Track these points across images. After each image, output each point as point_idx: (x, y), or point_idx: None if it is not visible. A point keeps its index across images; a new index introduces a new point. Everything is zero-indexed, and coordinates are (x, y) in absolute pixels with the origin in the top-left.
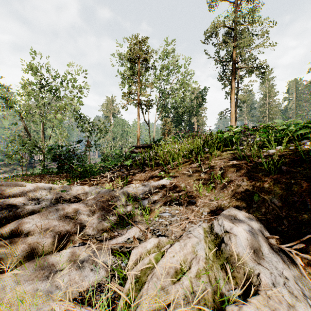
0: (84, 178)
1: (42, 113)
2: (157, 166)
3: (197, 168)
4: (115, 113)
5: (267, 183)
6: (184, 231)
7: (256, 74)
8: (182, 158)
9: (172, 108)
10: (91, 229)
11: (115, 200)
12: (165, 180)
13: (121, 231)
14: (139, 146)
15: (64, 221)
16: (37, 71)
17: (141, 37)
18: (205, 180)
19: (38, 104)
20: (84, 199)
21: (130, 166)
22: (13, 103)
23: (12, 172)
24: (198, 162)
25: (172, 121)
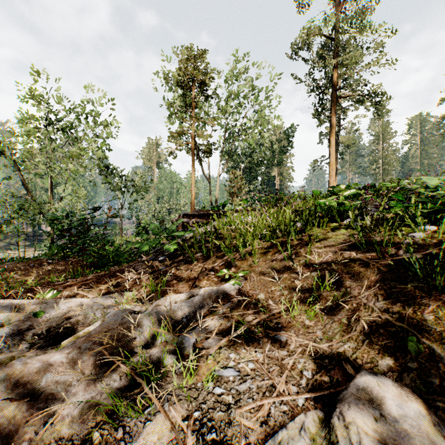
0: (104, 267)
1: (48, 163)
2: (217, 253)
3: (286, 262)
4: (161, 162)
5: (430, 312)
6: (267, 425)
7: (366, 106)
8: (260, 241)
9: (244, 155)
10: (67, 421)
11: (132, 338)
12: (231, 284)
13: (133, 422)
14: (193, 213)
15: (3, 411)
16: (41, 99)
17: (197, 48)
18: (301, 290)
19: (42, 149)
20: (78, 328)
21: (175, 252)
22: (4, 147)
23: (8, 249)
24: (287, 251)
25: (244, 174)
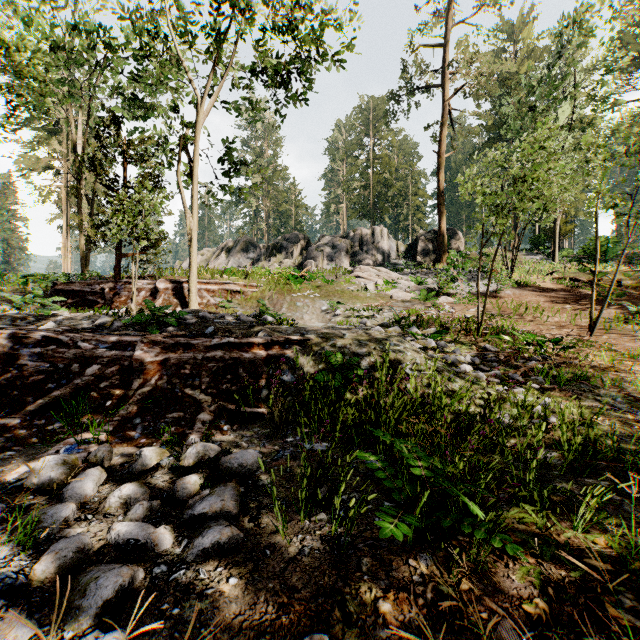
0: None
1: None
2: None
3: None
4: None
5: None
6: None
7: None
8: None
9: None
10: None
11: None
12: None
13: None
14: None
15: None
16: None
17: None
18: None
19: None
20: None
21: None
22: None
23: None
24: None
25: None
